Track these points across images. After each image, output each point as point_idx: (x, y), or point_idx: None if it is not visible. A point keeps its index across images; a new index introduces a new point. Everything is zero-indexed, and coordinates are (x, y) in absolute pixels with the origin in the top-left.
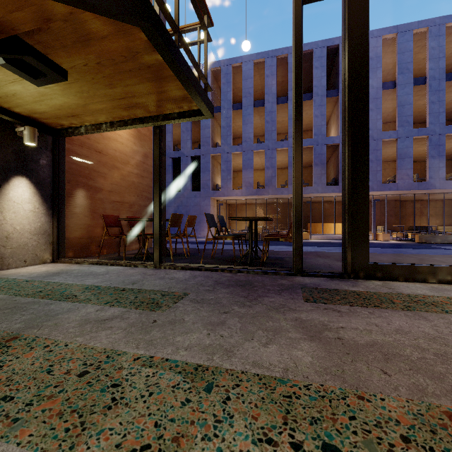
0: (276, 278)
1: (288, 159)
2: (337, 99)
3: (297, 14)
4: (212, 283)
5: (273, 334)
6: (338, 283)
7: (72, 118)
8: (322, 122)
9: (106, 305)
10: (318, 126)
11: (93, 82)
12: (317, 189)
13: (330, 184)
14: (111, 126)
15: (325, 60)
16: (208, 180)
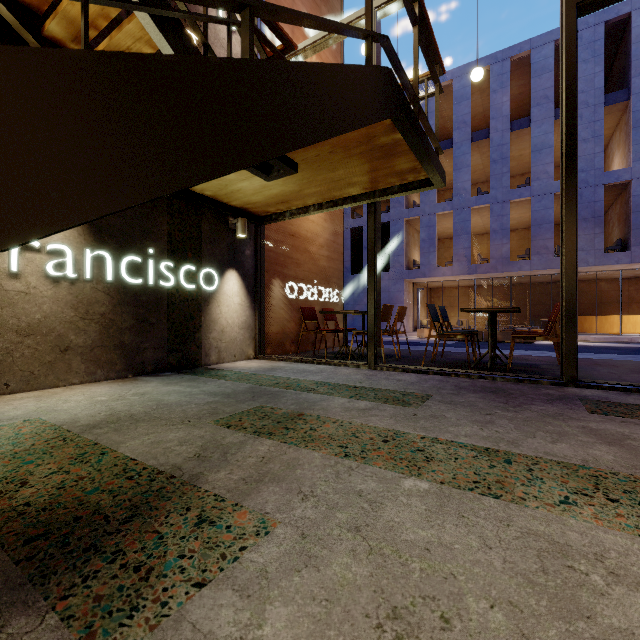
0: (537, 387)
1: (531, 216)
2: (627, 106)
3: (569, 36)
4: (452, 387)
5: (558, 436)
6: (639, 398)
7: (281, 204)
8: (595, 149)
9: (353, 398)
10: (588, 156)
11: (317, 169)
12: (585, 260)
13: (611, 250)
14: (319, 208)
15: (602, 44)
16: (401, 255)
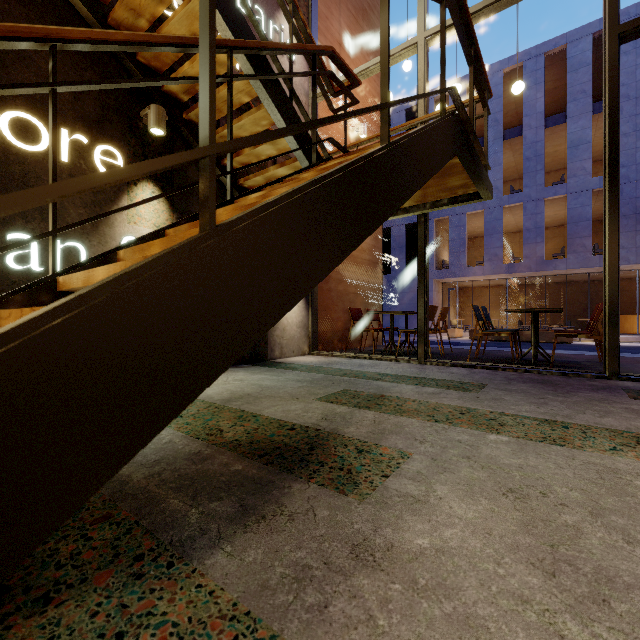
0: (582, 380)
1: (567, 213)
2: None
3: (612, 63)
4: (502, 379)
5: (605, 413)
6: None
7: None
8: (637, 143)
9: (418, 385)
10: (629, 151)
11: None
12: (626, 258)
13: None
14: None
15: None
16: (430, 255)
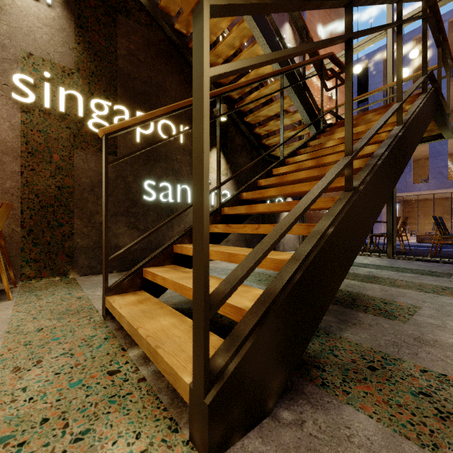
0: None
1: None
2: None
3: None
4: None
5: None
6: None
7: None
8: None
9: (398, 272)
10: None
11: None
12: None
13: None
14: None
15: None
16: None
